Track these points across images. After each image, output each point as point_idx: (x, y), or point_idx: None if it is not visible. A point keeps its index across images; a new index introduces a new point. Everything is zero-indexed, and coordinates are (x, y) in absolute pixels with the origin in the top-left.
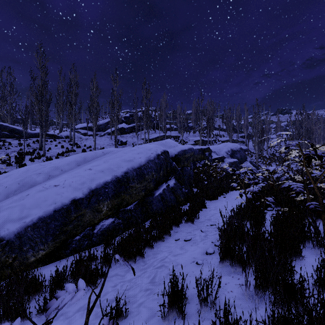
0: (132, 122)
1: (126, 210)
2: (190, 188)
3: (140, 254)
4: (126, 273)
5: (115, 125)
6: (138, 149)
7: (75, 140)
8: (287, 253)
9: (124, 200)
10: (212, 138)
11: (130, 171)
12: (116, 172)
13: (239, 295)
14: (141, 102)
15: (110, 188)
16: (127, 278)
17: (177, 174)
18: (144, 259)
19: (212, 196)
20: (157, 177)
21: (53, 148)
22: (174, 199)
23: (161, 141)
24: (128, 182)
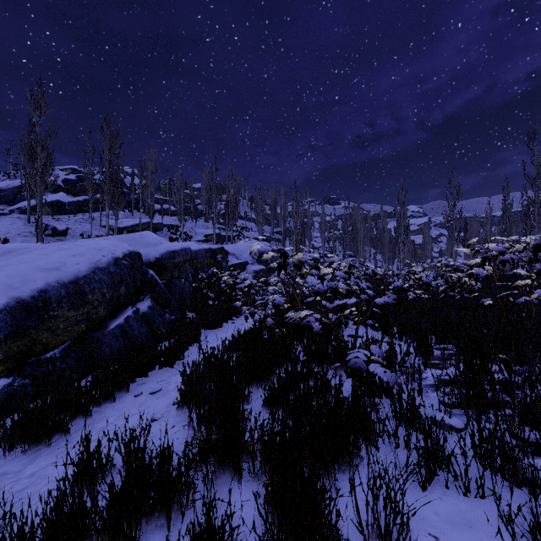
0: (83, 192)
1: (42, 361)
2: (182, 312)
3: (63, 430)
4: (27, 467)
5: (36, 195)
6: (75, 248)
7: None
8: (256, 380)
9: (37, 343)
10: (234, 232)
11: (52, 289)
12: (17, 291)
13: (184, 439)
14: (101, 158)
15: (3, 321)
16: (27, 473)
17: (157, 292)
18: (70, 436)
19: (213, 323)
20: (113, 297)
21: None
22: (149, 332)
23: (132, 235)
24: (48, 308)
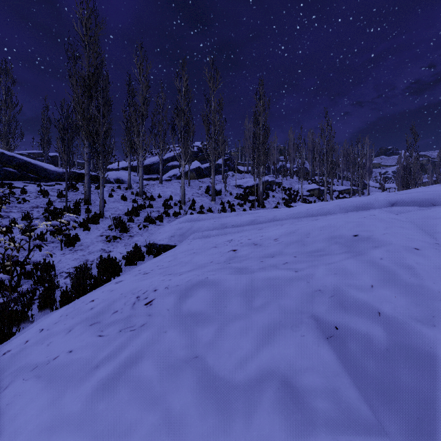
0: (203, 160)
1: None
2: None
3: None
4: None
5: (212, 160)
6: None
7: (133, 186)
8: None
9: None
10: (322, 186)
11: None
12: None
13: None
14: (257, 121)
15: None
16: None
17: None
18: None
19: None
20: None
21: (108, 200)
22: None
23: None
24: None
